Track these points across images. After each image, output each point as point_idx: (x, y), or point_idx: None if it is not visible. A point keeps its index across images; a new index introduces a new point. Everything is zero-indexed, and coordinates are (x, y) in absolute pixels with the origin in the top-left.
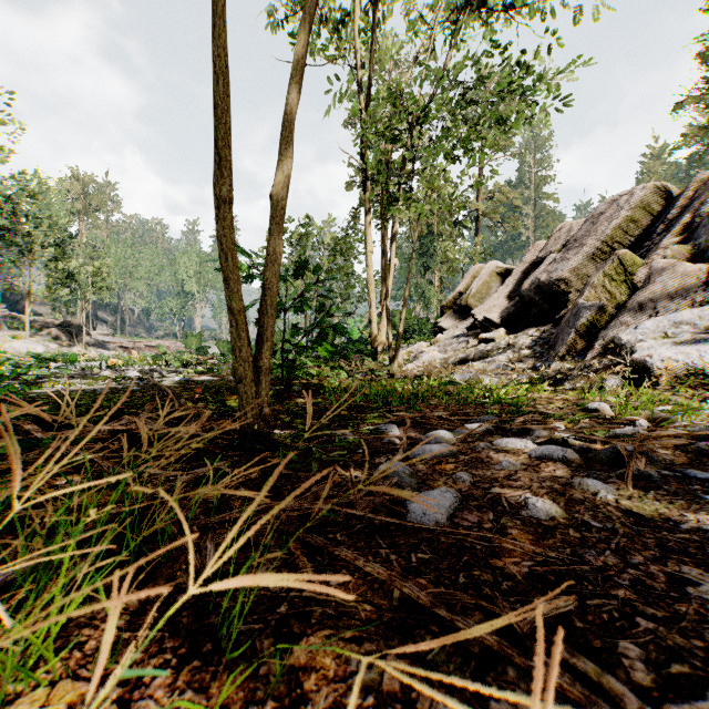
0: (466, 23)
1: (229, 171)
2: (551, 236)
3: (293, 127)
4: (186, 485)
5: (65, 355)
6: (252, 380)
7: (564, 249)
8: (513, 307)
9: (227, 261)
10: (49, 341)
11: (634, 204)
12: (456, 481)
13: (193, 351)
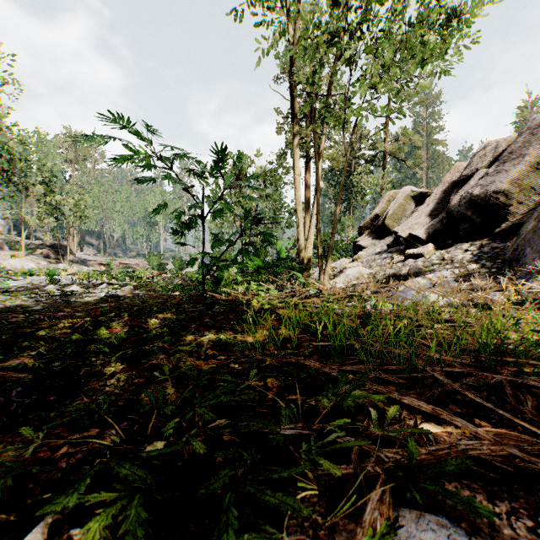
0: None
1: None
2: (474, 155)
3: None
4: None
5: (8, 270)
6: None
7: (496, 163)
8: (439, 223)
9: None
10: (40, 259)
11: None
12: None
13: (154, 267)
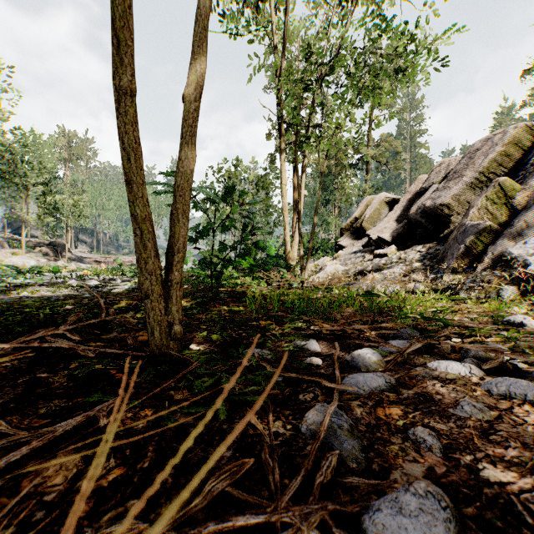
0: (362, 2)
1: (131, 58)
2: (432, 170)
3: (207, 23)
4: (38, 450)
5: (39, 267)
6: (160, 295)
7: (445, 180)
8: (402, 228)
9: (130, 162)
10: (40, 257)
11: (507, 141)
12: (419, 446)
13: None
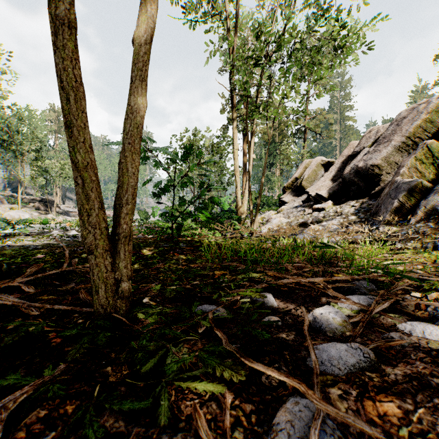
0: None
1: None
2: (363, 137)
3: None
4: None
5: (26, 219)
6: (105, 250)
7: (375, 144)
8: (337, 186)
9: (69, 103)
10: (33, 211)
11: (430, 109)
12: None
13: None
